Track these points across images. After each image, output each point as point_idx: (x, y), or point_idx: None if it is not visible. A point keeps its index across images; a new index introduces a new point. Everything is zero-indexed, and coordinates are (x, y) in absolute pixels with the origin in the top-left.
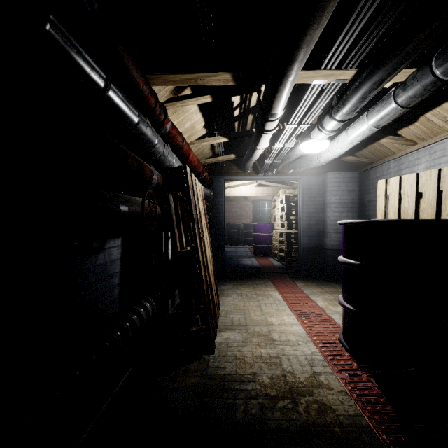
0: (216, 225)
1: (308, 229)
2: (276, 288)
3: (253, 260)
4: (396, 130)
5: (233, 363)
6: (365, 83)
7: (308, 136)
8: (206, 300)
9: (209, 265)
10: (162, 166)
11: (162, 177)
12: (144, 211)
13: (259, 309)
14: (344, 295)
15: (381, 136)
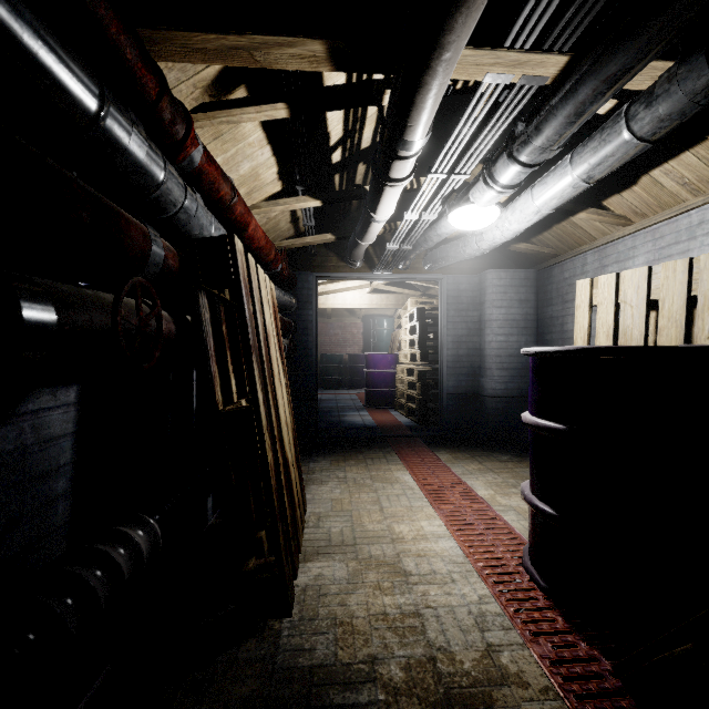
0: (302, 356)
1: (455, 363)
2: (404, 465)
3: (364, 415)
4: (601, 199)
5: (330, 636)
6: (586, 81)
7: (464, 199)
8: (274, 509)
9: (285, 433)
10: (185, 238)
11: (179, 256)
12: (119, 325)
13: (377, 508)
14: (533, 485)
15: (578, 208)
